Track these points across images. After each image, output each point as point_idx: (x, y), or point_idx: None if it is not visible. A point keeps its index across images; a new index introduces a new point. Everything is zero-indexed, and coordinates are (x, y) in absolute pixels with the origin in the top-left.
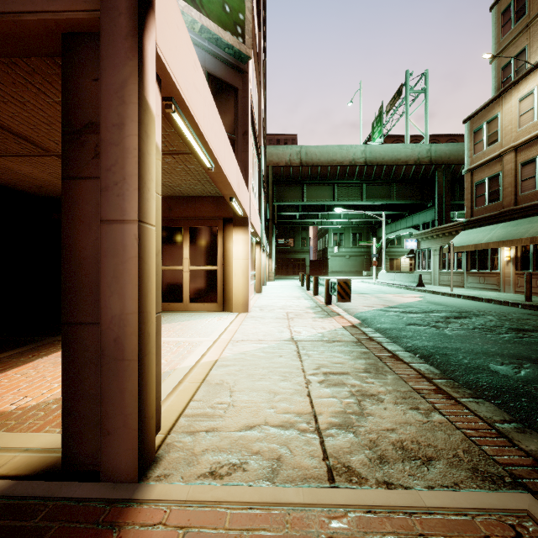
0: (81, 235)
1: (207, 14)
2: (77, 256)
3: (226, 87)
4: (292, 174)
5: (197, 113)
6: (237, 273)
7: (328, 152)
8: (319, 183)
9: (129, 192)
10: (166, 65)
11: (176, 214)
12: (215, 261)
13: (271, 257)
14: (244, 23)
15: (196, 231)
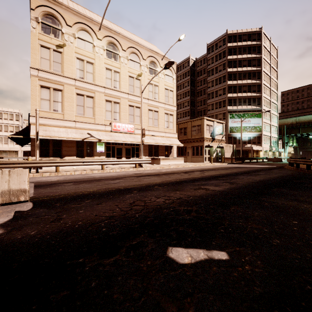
0: (251, 154)
1: (256, 132)
2: (250, 155)
3: (259, 137)
4: (293, 126)
5: (254, 149)
6: (261, 156)
7: (308, 118)
8: (307, 127)
9: (252, 153)
10: (253, 149)
11: (253, 150)
12: (258, 155)
13: (284, 152)
14: (261, 130)
15: (256, 151)
